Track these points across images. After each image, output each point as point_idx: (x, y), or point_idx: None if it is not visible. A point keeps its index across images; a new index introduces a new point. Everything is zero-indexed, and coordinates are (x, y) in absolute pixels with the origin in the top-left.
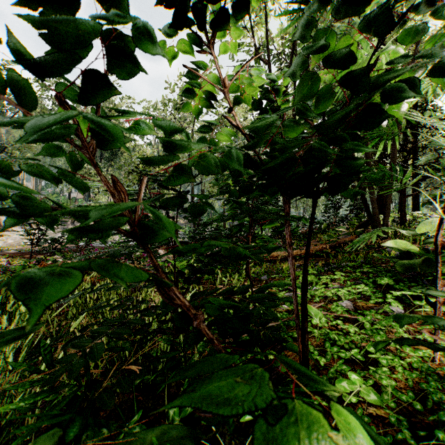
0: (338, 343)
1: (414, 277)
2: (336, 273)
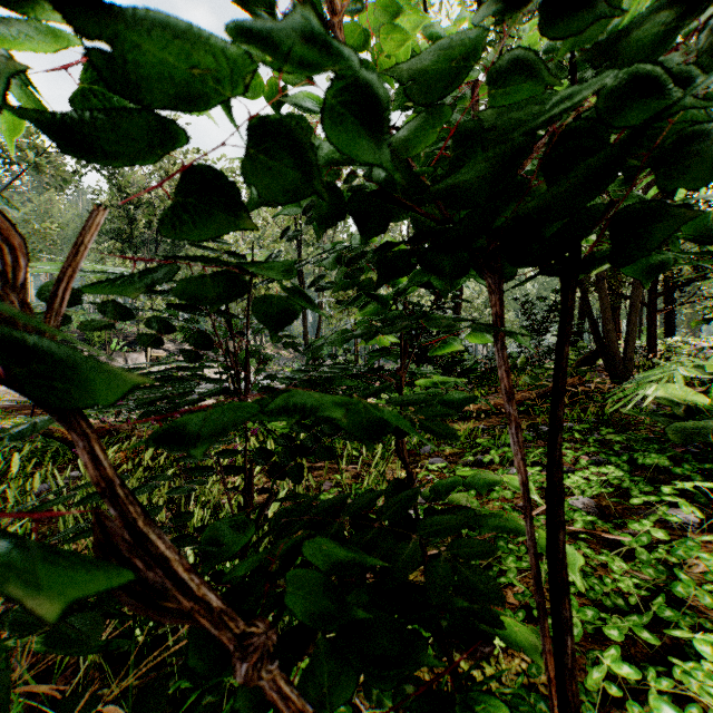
0: (589, 596)
1: (703, 452)
2: None
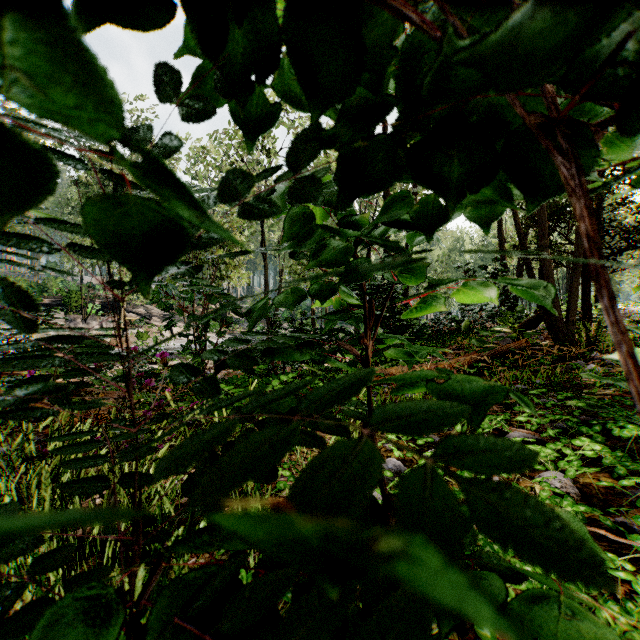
0: None
1: None
2: (515, 409)
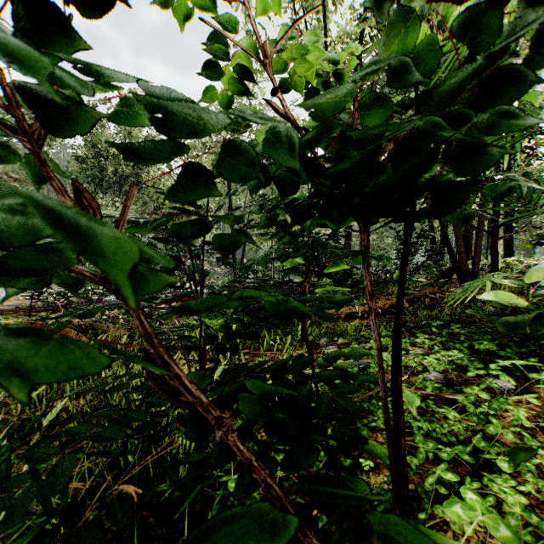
0: (432, 435)
1: (522, 341)
2: (417, 335)
